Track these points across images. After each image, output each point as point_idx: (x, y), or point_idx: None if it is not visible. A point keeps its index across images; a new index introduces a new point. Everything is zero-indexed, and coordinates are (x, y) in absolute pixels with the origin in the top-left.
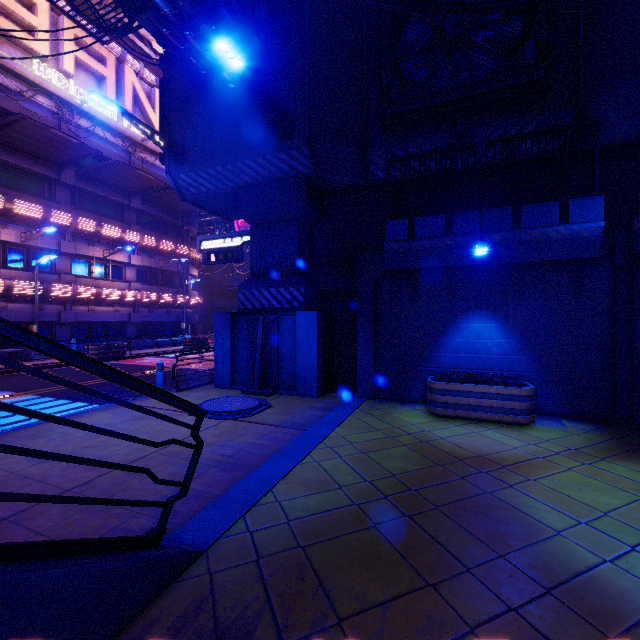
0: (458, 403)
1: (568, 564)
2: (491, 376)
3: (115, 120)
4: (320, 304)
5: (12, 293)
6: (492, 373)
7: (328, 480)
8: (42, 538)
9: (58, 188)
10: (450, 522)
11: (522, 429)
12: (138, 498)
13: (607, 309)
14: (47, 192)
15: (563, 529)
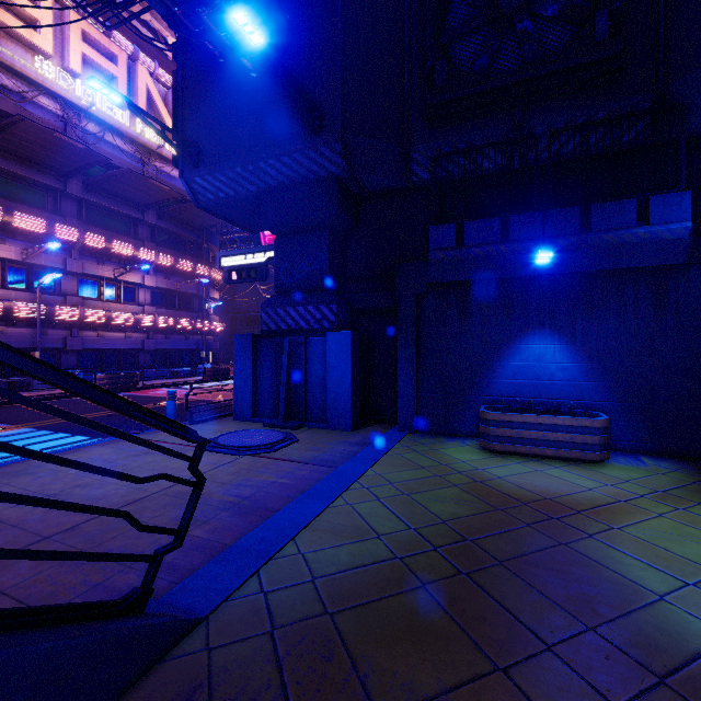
0: (517, 437)
1: (681, 641)
2: (555, 406)
3: (127, 125)
4: (354, 325)
5: (12, 316)
6: (556, 402)
7: (364, 527)
8: (3, 598)
9: (64, 200)
10: (519, 582)
11: (595, 467)
12: (130, 548)
13: (695, 325)
14: (51, 204)
15: (666, 592)
